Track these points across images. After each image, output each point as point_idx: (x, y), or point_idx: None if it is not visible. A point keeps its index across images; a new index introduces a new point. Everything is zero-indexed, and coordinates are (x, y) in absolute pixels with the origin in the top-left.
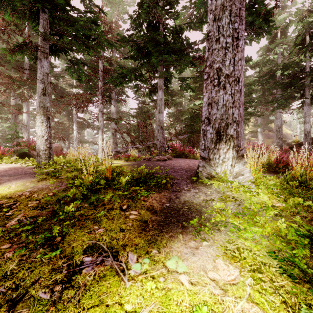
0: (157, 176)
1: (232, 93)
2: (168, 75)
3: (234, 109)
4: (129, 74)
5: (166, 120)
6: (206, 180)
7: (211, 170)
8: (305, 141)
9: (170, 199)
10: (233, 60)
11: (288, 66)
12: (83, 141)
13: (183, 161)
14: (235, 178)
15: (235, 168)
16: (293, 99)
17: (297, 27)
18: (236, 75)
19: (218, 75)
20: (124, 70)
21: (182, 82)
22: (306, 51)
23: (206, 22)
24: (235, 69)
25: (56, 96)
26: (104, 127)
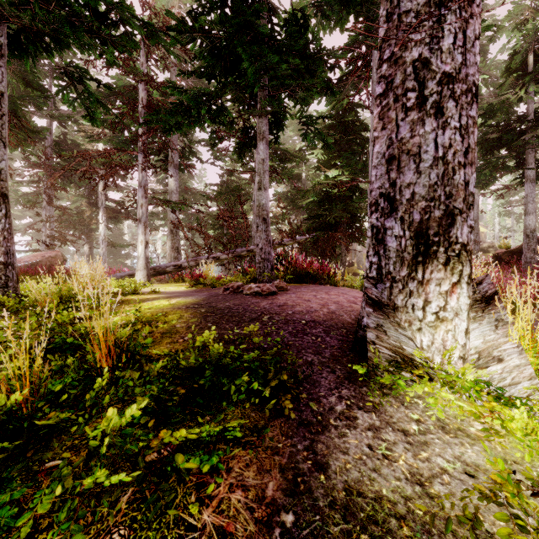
0: (250, 369)
1: (461, 126)
2: (280, 106)
3: (470, 170)
4: (196, 106)
5: (273, 205)
6: (397, 378)
7: (400, 339)
8: (527, 247)
9: (297, 477)
10: (462, 36)
11: (495, 111)
12: (117, 244)
13: (313, 296)
14: (478, 369)
15: (472, 338)
16: (506, 170)
17: (510, 39)
18: (471, 77)
19: (418, 79)
20: (184, 96)
21: (307, 127)
22: (529, 82)
23: (356, 1)
24: (469, 61)
25: (64, 158)
26: (158, 218)
